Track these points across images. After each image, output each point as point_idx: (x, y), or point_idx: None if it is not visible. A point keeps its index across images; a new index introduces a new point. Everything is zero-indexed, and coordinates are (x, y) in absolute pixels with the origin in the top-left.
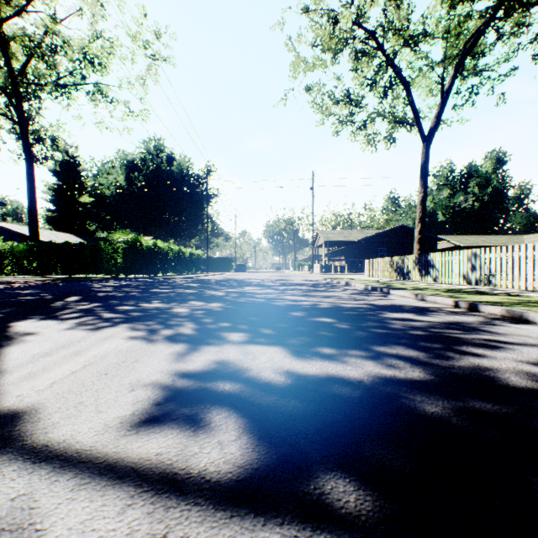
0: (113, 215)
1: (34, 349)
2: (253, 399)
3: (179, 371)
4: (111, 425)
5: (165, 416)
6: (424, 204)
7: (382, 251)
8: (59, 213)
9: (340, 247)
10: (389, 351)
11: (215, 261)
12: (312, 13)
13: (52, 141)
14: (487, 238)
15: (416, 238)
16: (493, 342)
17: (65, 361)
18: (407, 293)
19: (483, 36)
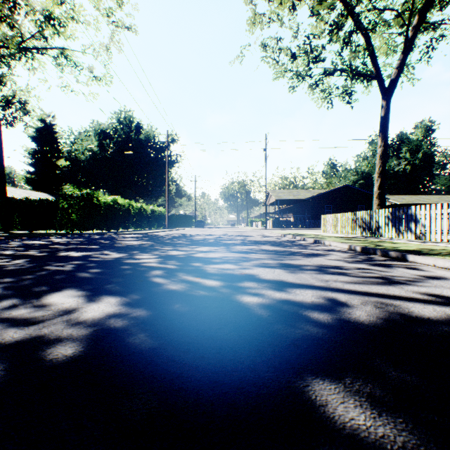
0: (87, 177)
1: None
2: None
3: None
4: None
5: None
6: (385, 158)
7: (327, 209)
8: (37, 174)
9: (288, 205)
10: None
11: (177, 218)
12: None
13: (19, 103)
14: (421, 197)
15: (376, 193)
16: None
17: None
18: None
19: None
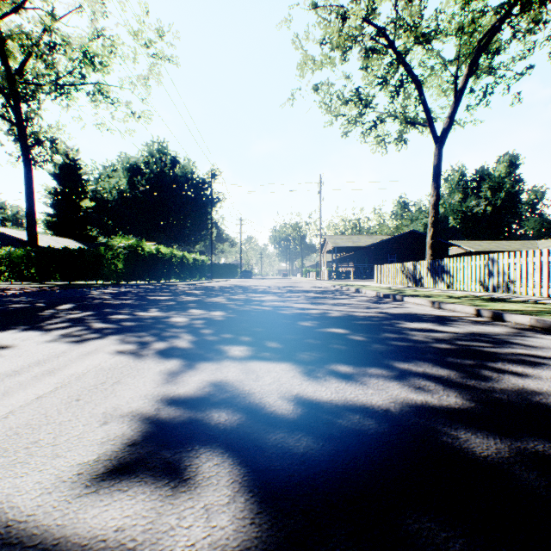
0: (115, 220)
1: (2, 366)
2: (254, 437)
3: (166, 395)
4: (64, 479)
5: (138, 463)
6: (437, 208)
7: (392, 257)
8: (59, 217)
9: (348, 253)
10: (415, 369)
11: (220, 268)
12: (320, 10)
13: (51, 143)
14: (500, 243)
15: (428, 243)
16: (532, 357)
17: (33, 383)
18: (422, 301)
19: (498, 33)
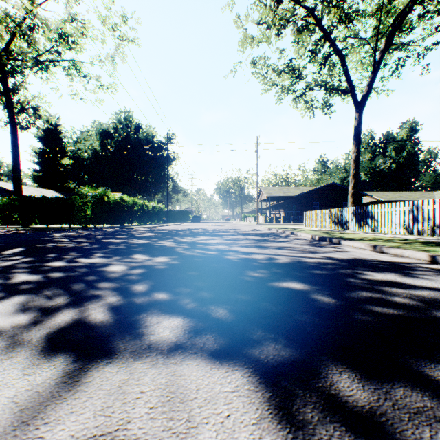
0: (89, 175)
1: None
2: None
3: None
4: None
5: None
6: (358, 162)
7: (315, 205)
8: (43, 172)
9: (279, 201)
10: None
11: (175, 213)
12: None
13: (34, 110)
14: (404, 194)
15: (350, 192)
16: None
17: None
18: (362, 245)
19: (410, 13)
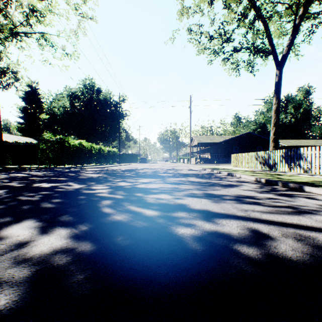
0: (62, 127)
1: None
2: None
3: None
4: None
5: None
6: (278, 112)
7: (234, 149)
8: (25, 125)
9: (206, 147)
10: None
11: (126, 156)
12: None
13: (12, 73)
14: (302, 141)
15: (271, 138)
16: None
17: None
18: None
19: None
